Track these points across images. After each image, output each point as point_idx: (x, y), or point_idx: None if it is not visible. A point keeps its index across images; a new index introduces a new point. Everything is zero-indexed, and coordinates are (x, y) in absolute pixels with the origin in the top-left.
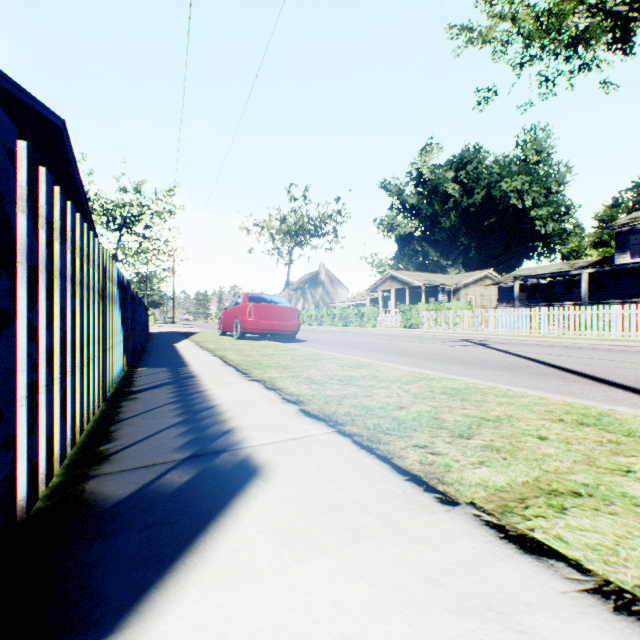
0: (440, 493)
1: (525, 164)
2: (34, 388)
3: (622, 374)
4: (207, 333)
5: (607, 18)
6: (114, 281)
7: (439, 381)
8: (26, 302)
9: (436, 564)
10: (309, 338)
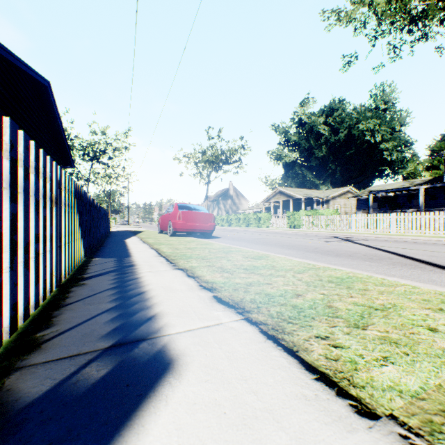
0: (354, 399)
1: (376, 111)
2: None
3: None
4: (150, 231)
5: (441, 0)
6: (71, 192)
7: (324, 271)
8: None
9: None
10: (222, 235)
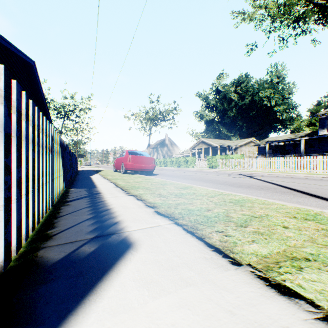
0: (231, 258)
1: (271, 83)
2: (9, 200)
3: (324, 192)
4: (107, 170)
5: (315, 7)
6: (58, 143)
7: (228, 196)
8: (3, 153)
9: (231, 301)
10: (160, 173)
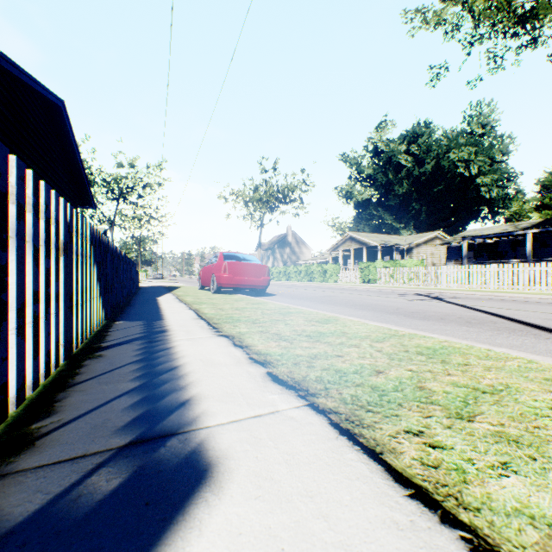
0: (467, 529)
1: (471, 136)
2: None
3: None
4: (188, 287)
5: None
6: (85, 238)
7: (410, 338)
8: None
9: None
10: (278, 292)
